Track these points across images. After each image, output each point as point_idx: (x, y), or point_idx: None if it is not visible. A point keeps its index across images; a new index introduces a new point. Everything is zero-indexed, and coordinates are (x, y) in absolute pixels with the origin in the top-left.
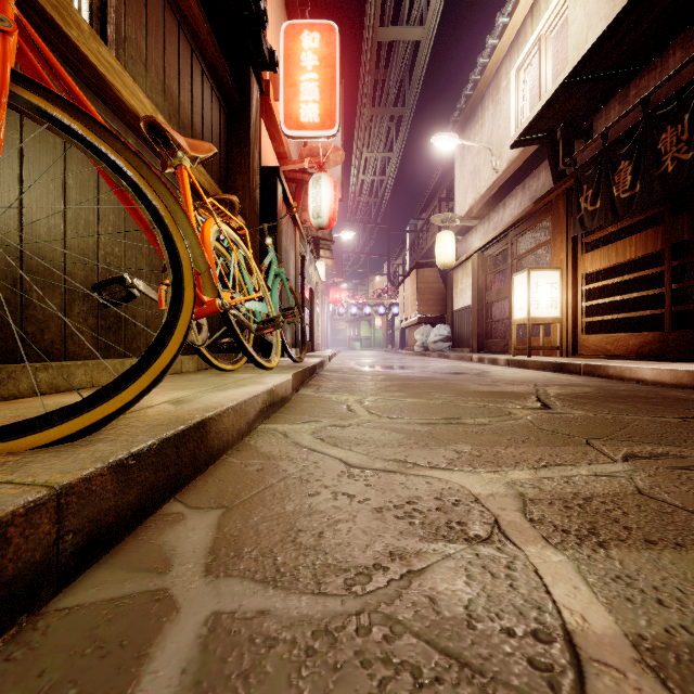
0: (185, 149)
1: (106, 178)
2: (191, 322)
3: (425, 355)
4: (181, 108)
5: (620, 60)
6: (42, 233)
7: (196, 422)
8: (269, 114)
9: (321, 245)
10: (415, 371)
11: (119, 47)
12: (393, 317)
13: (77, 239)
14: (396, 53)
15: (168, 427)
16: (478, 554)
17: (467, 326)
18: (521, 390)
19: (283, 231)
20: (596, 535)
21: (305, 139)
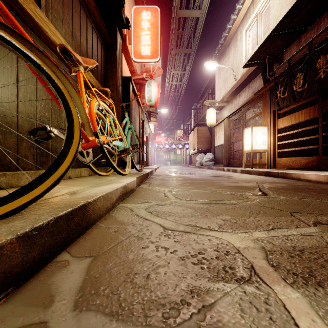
0: (81, 62)
1: (34, 73)
2: (77, 150)
3: (201, 167)
4: (81, 45)
5: (297, 24)
6: (5, 104)
7: (80, 205)
8: (126, 51)
9: (151, 115)
10: (197, 175)
11: (48, 11)
12: (185, 149)
13: (24, 108)
14: (187, 23)
15: (62, 209)
16: (245, 292)
17: (221, 154)
18: (250, 185)
19: (133, 108)
20: (314, 276)
21: (143, 63)
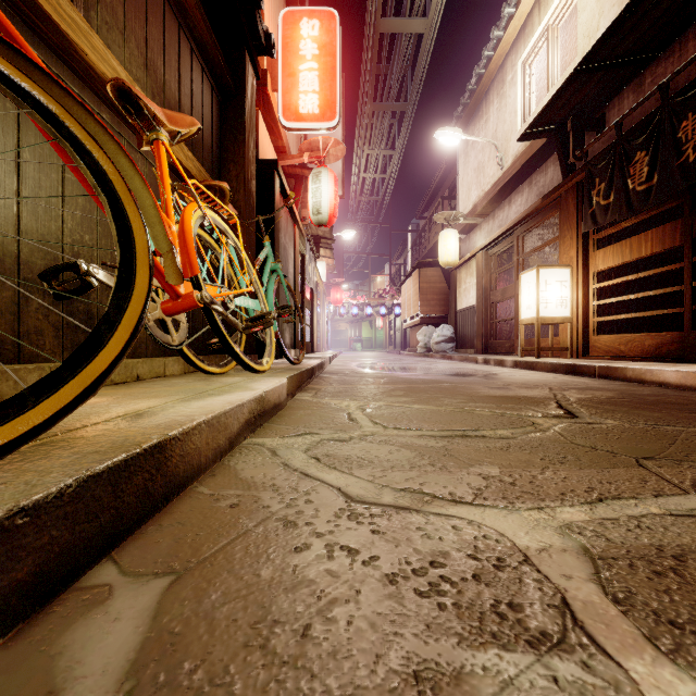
0: (163, 120)
1: (49, 138)
2: (143, 315)
3: (428, 356)
4: (167, 87)
5: (636, 45)
6: None
7: (149, 446)
8: (267, 105)
9: (321, 244)
10: (420, 373)
11: (91, 8)
12: (394, 317)
13: (35, 222)
14: (398, 46)
15: (103, 457)
16: (557, 679)
17: (471, 327)
18: (537, 395)
19: (282, 227)
20: None
21: (304, 131)
